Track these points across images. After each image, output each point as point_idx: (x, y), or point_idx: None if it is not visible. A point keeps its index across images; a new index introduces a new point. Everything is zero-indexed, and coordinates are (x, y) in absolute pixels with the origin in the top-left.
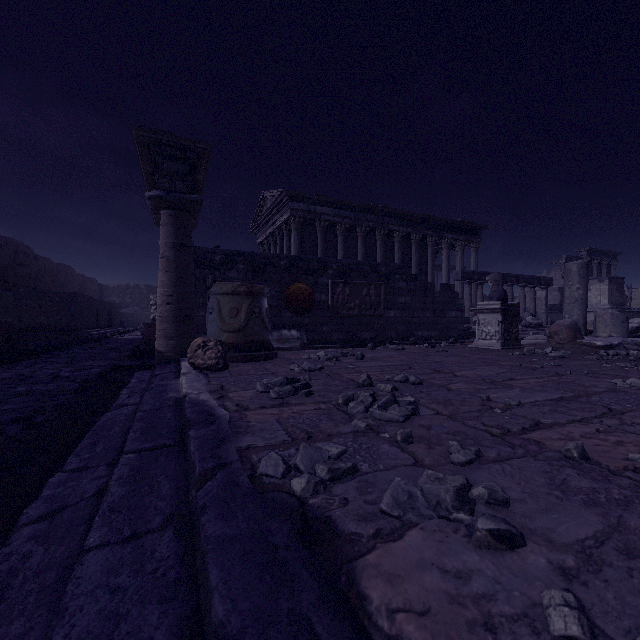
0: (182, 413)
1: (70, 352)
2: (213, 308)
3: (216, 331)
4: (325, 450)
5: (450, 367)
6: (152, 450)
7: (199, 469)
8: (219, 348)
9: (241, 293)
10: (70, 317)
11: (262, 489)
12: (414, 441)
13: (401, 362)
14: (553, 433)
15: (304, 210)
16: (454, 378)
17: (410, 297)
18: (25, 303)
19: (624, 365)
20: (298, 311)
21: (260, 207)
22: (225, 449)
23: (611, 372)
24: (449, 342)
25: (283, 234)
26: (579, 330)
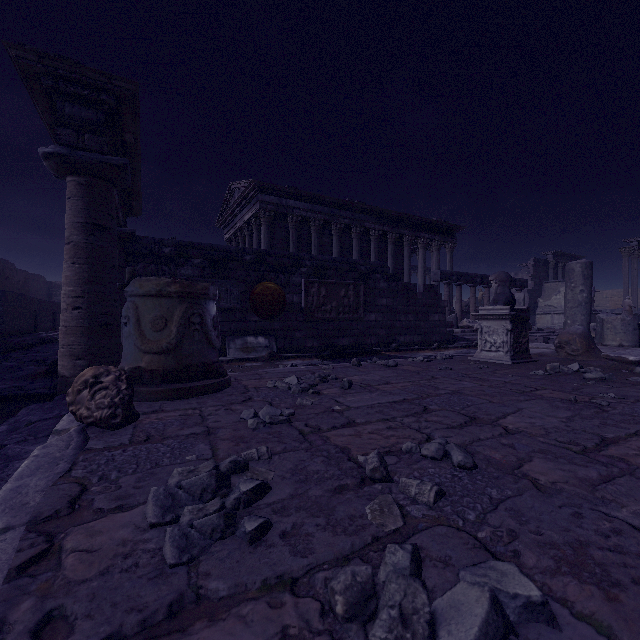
0: None
1: None
2: (128, 317)
3: (132, 352)
4: None
5: (482, 406)
6: None
7: None
8: (121, 386)
9: (171, 294)
10: None
11: None
12: None
13: (406, 394)
14: None
15: (275, 203)
16: (513, 440)
17: (392, 299)
18: None
19: None
20: (266, 314)
21: (227, 200)
22: None
23: None
24: (433, 348)
25: (252, 229)
26: (592, 339)
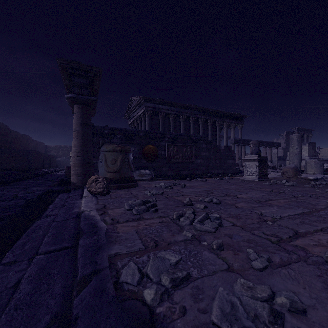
0: (79, 223)
1: (26, 182)
2: (102, 159)
3: (103, 172)
4: (167, 260)
5: (233, 192)
6: (57, 251)
7: (80, 275)
8: (104, 182)
9: (117, 151)
10: (28, 163)
11: (122, 297)
12: (224, 248)
13: (206, 189)
14: (309, 240)
15: (152, 107)
16: (237, 199)
17: (208, 152)
18: (4, 155)
19: (327, 190)
20: (149, 160)
21: (129, 105)
22: (100, 256)
23: (323, 195)
24: (228, 176)
25: (141, 119)
26: (298, 170)
